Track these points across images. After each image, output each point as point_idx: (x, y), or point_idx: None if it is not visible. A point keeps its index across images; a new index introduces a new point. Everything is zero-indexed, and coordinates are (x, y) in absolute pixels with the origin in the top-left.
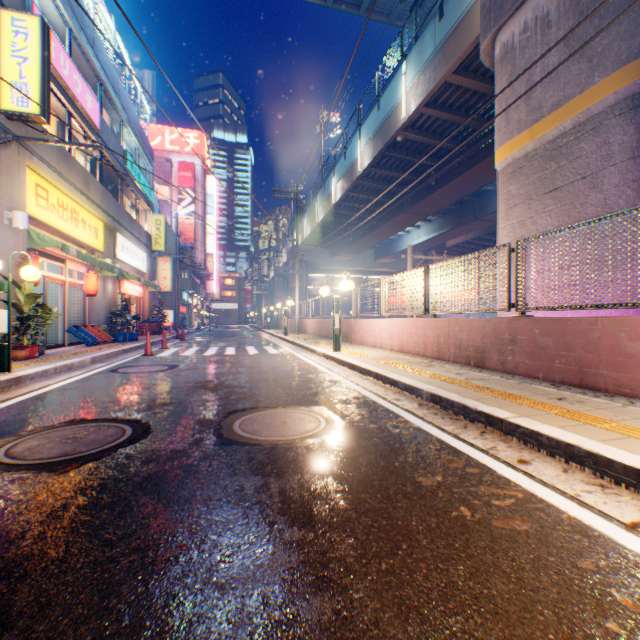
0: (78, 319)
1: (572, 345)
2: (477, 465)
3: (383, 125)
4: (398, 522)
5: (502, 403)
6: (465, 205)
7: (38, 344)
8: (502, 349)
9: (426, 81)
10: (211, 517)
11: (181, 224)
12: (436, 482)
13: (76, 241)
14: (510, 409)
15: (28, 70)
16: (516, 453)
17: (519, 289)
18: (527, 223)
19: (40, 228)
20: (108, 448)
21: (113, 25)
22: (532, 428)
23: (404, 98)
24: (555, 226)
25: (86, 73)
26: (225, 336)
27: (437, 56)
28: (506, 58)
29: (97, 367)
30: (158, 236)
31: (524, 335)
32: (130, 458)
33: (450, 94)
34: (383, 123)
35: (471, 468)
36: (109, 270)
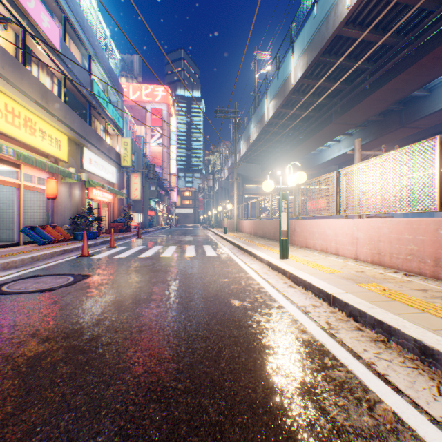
0: (43, 220)
1: None
2: None
3: (320, 29)
4: None
5: None
6: (389, 115)
7: None
8: None
9: None
10: None
11: (153, 153)
12: None
13: (34, 149)
14: None
15: None
16: None
17: None
18: None
19: None
20: None
21: None
22: None
23: None
24: None
25: (50, 5)
26: (177, 234)
27: None
28: None
29: None
30: (125, 155)
31: None
32: None
33: None
34: (320, 27)
35: None
36: (64, 175)
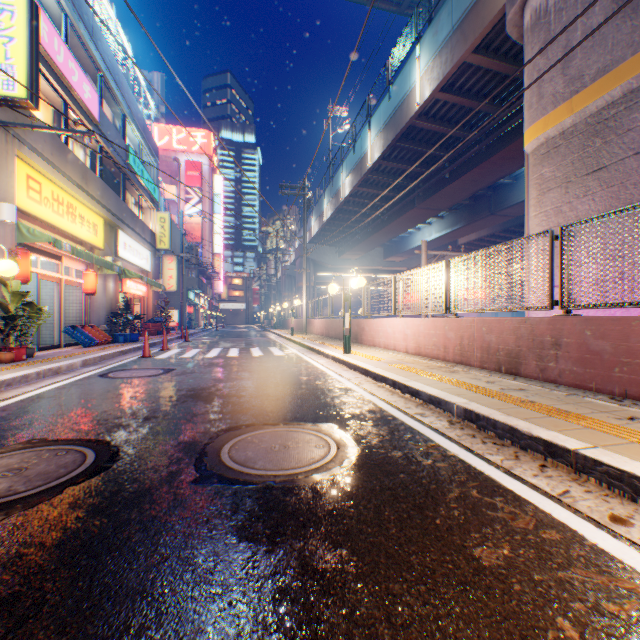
0: (77, 319)
1: (639, 350)
2: (554, 525)
3: (395, 114)
4: None
5: (561, 425)
6: (480, 200)
7: (25, 346)
8: (542, 354)
9: (442, 63)
10: (157, 635)
11: (188, 224)
12: (503, 559)
13: (73, 237)
14: (576, 435)
15: (14, 51)
16: (602, 504)
17: (565, 283)
18: (564, 209)
19: (33, 223)
20: (53, 487)
21: (114, 15)
22: (623, 468)
23: (418, 83)
24: (600, 211)
25: (85, 63)
26: (230, 336)
27: (455, 35)
28: (538, 24)
29: (87, 371)
30: (162, 234)
31: (571, 337)
32: (75, 505)
33: (468, 77)
34: (395, 112)
35: (547, 531)
36: (108, 268)
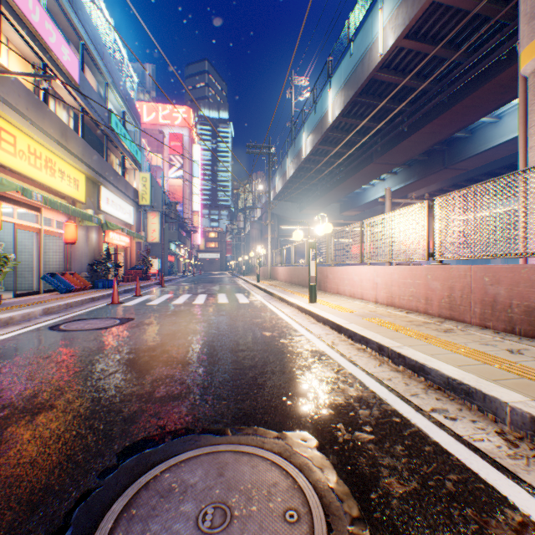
0: (60, 267)
1: None
2: None
3: (356, 69)
4: None
5: None
6: (433, 155)
7: None
8: None
9: (408, 7)
10: None
11: (171, 186)
12: None
13: (53, 190)
14: None
15: None
16: None
17: None
18: None
19: (10, 175)
20: None
21: None
22: None
23: (381, 33)
24: None
25: (67, 32)
26: (203, 282)
27: None
28: None
29: (42, 320)
30: (144, 192)
31: None
32: None
33: (434, 21)
34: (356, 67)
35: None
36: (85, 219)
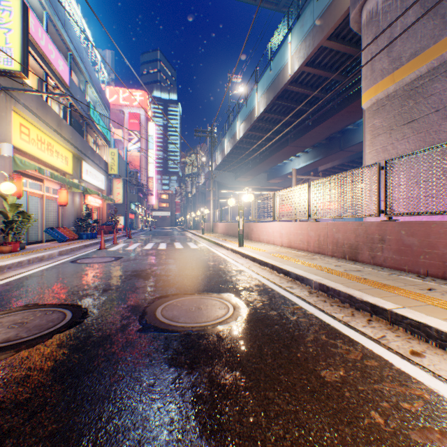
0: (54, 223)
1: (436, 244)
2: (374, 357)
3: (274, 81)
4: (311, 433)
5: (382, 293)
6: (333, 140)
7: (19, 241)
8: (372, 246)
9: (306, 46)
10: (119, 422)
11: (130, 156)
12: (339, 377)
13: (51, 166)
14: (392, 300)
15: (12, 38)
16: (406, 344)
17: (388, 198)
18: (389, 148)
19: (24, 156)
20: (45, 334)
21: (79, 12)
22: (420, 320)
23: (290, 60)
24: (412, 150)
25: (59, 45)
26: (160, 235)
27: (315, 27)
28: (371, 22)
29: (62, 258)
30: (113, 164)
31: (392, 235)
32: (61, 345)
33: (324, 56)
34: (274, 80)
35: (369, 360)
36: (75, 187)
